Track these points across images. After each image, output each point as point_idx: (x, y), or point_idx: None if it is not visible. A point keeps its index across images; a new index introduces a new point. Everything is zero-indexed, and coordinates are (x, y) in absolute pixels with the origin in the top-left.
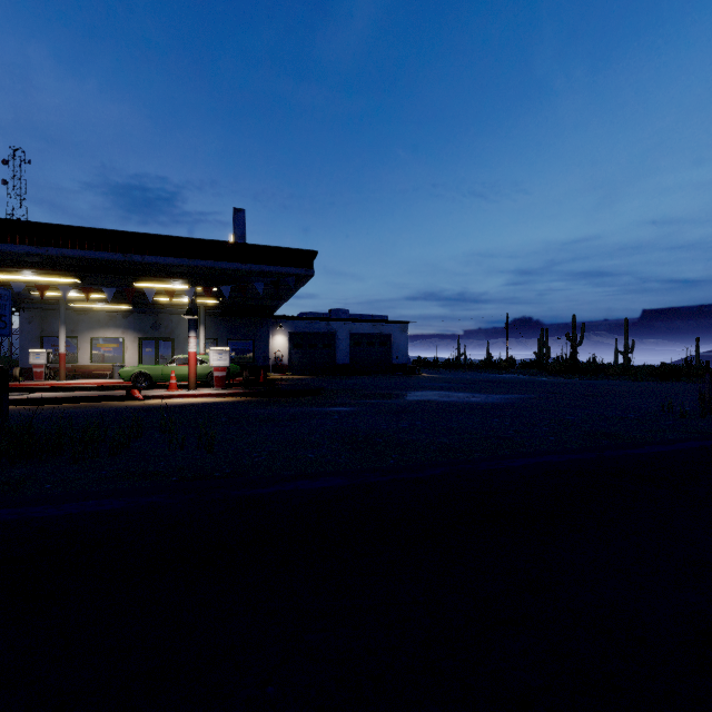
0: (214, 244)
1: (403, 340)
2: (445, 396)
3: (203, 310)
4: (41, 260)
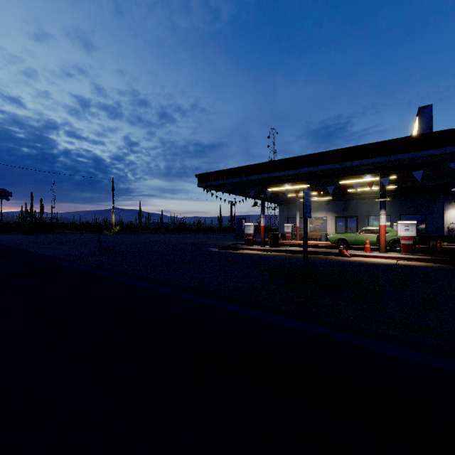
0: (407, 139)
1: None
2: None
3: None
4: (294, 177)
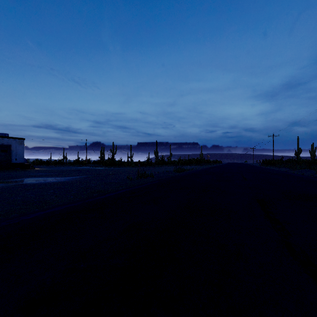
0: None
1: (20, 149)
2: (37, 180)
3: None
4: None
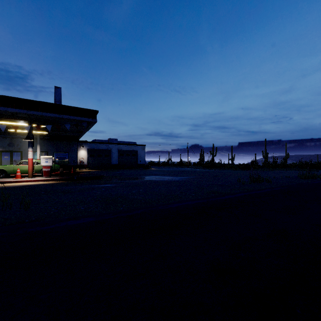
0: (41, 103)
1: (143, 153)
2: (158, 178)
3: (38, 137)
4: None
